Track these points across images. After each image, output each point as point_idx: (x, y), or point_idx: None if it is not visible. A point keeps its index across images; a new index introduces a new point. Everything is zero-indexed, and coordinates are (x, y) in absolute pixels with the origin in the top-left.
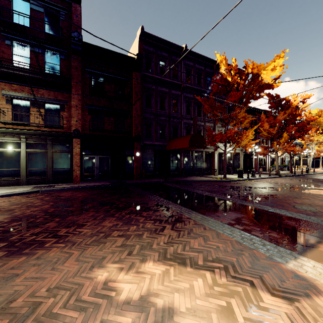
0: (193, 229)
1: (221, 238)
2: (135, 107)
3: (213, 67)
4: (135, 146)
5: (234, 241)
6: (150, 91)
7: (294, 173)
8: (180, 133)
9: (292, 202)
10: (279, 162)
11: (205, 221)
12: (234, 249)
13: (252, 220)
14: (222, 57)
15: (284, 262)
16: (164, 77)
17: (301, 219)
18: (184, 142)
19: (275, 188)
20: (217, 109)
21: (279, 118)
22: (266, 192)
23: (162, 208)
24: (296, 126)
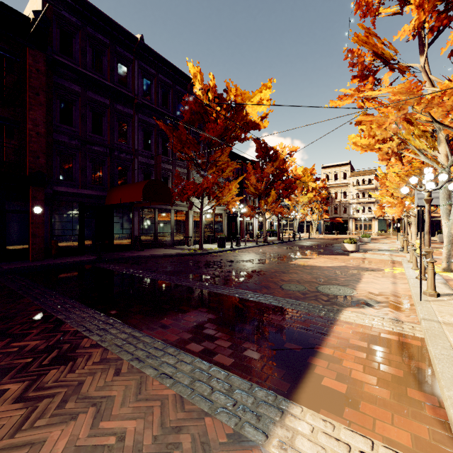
0: (86, 381)
1: (143, 398)
2: (30, 116)
3: (186, 87)
4: (31, 194)
5: (171, 398)
6: (69, 94)
7: (282, 239)
8: (132, 179)
9: (280, 279)
10: (268, 227)
11: (129, 347)
12: (163, 429)
13: (221, 324)
14: (196, 69)
15: (263, 438)
16: (100, 78)
17: (289, 309)
18: (135, 191)
19: (261, 260)
20: (191, 146)
21: (267, 171)
22: (251, 266)
23: (45, 325)
24: (284, 184)
